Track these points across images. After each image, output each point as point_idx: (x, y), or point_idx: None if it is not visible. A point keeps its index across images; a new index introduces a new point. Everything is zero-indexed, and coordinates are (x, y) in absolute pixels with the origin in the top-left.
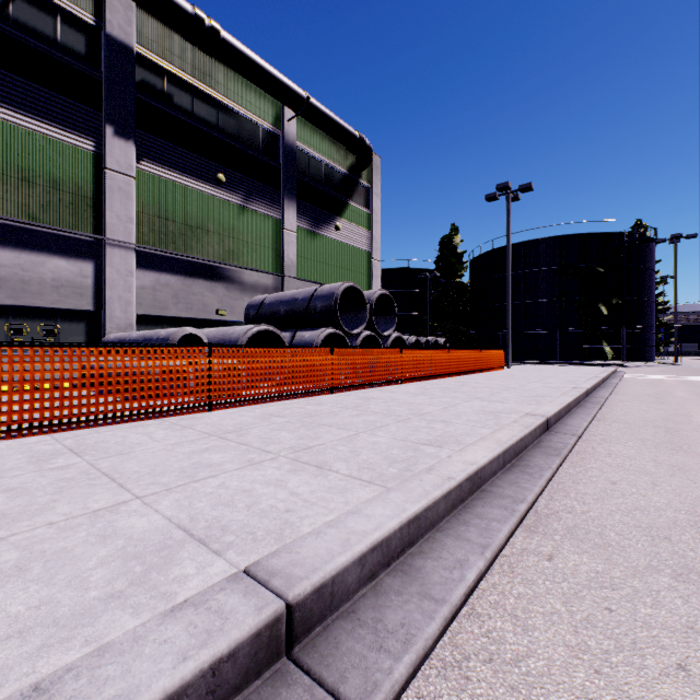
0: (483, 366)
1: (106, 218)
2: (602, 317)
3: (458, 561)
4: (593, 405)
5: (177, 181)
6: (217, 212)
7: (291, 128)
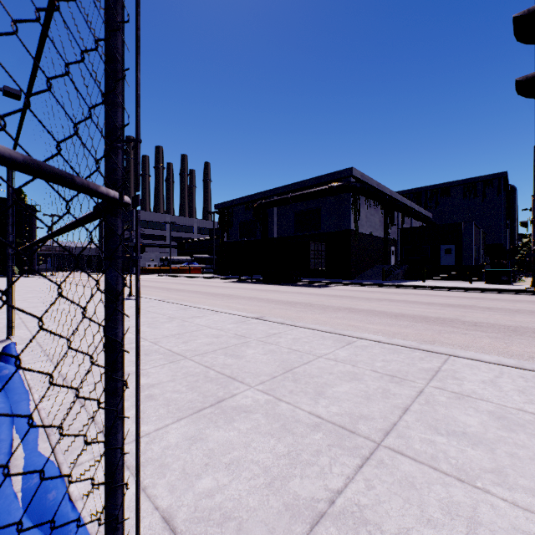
0: None
1: None
2: None
3: None
4: None
5: None
6: None
7: None
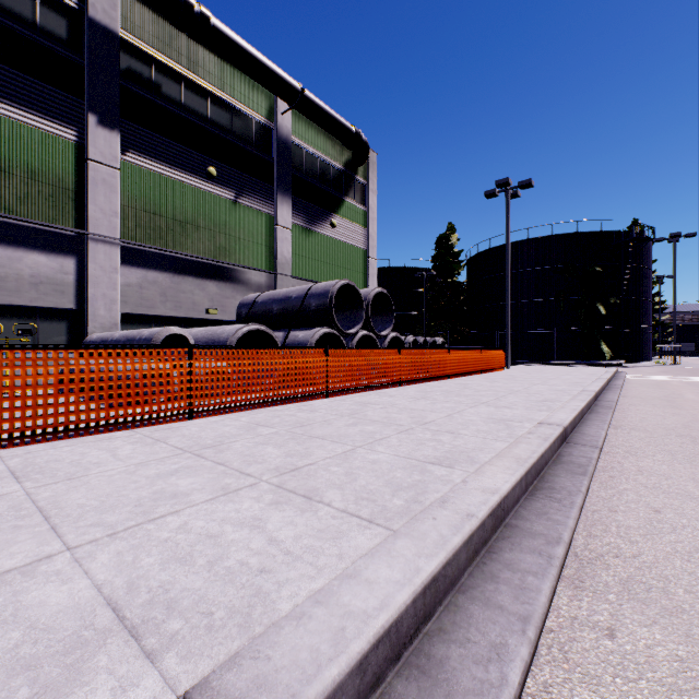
0: (483, 367)
1: (89, 211)
2: (600, 317)
3: (494, 647)
4: (605, 410)
5: (166, 174)
6: (207, 207)
7: (285, 121)
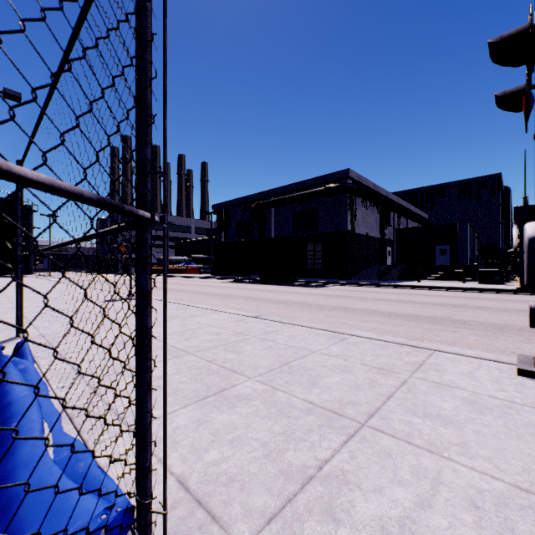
0: None
1: None
2: (8, 249)
3: None
4: None
5: None
6: None
7: None
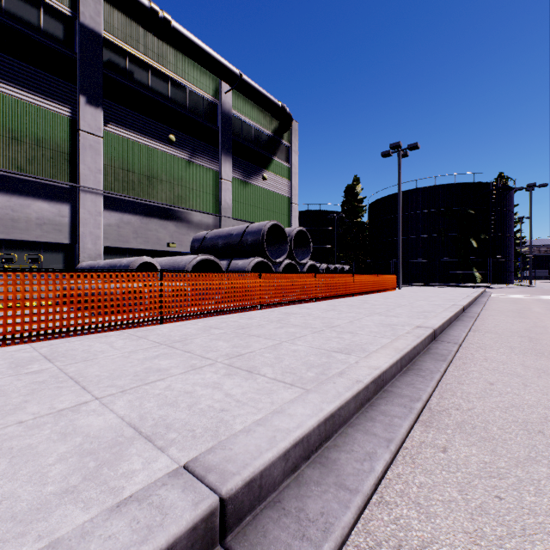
0: (380, 288)
1: (80, 169)
2: (472, 249)
3: (368, 454)
4: (469, 319)
5: (137, 140)
6: (168, 165)
7: (227, 99)
